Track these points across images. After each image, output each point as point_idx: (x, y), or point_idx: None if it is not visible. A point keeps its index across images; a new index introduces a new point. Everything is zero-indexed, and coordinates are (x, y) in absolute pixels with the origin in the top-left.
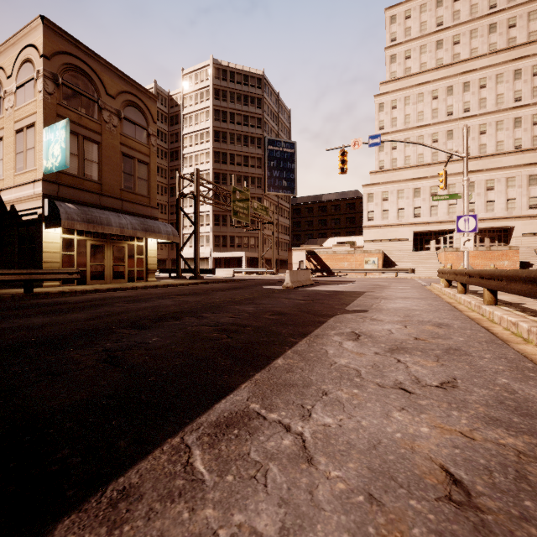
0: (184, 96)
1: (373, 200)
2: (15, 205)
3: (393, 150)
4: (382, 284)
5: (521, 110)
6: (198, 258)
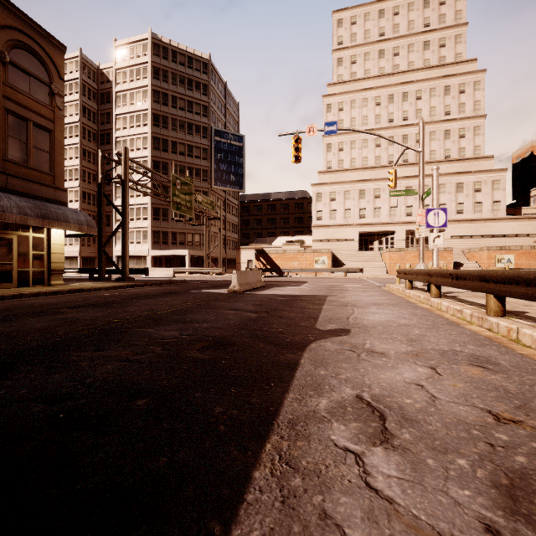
0: (116, 71)
1: (322, 199)
2: None
3: (340, 151)
4: (338, 285)
5: (450, 123)
6: (127, 256)
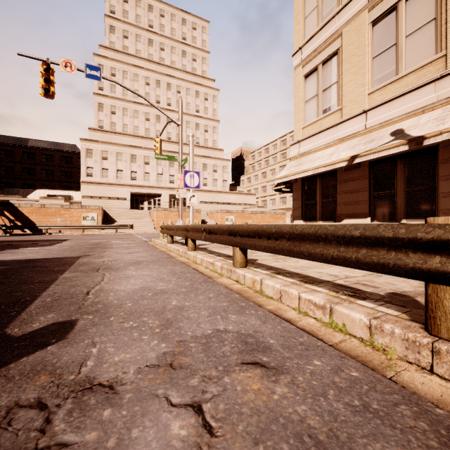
0: None
1: (93, 156)
2: None
3: (112, 114)
4: (103, 243)
5: (199, 119)
6: None
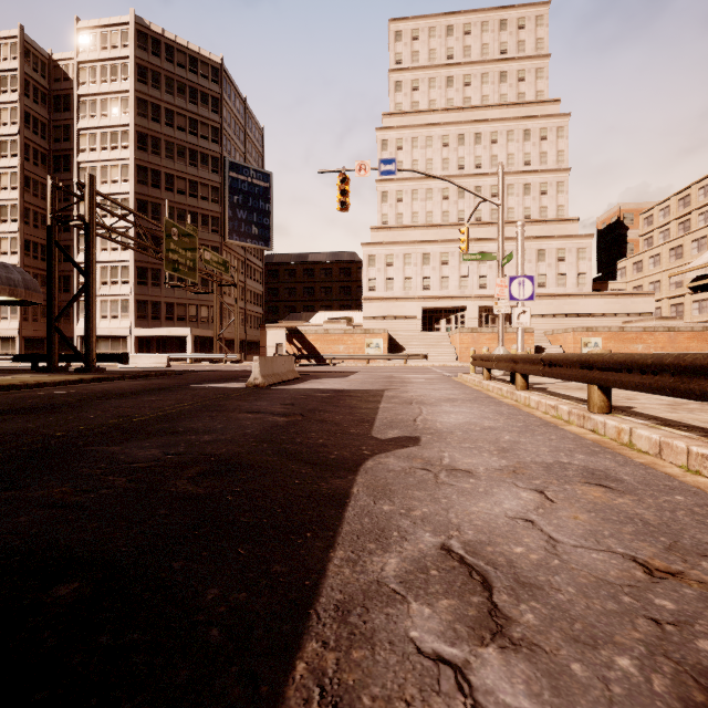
0: (79, 65)
1: (375, 264)
2: None
3: (398, 203)
4: (397, 376)
5: (530, 176)
6: (93, 336)
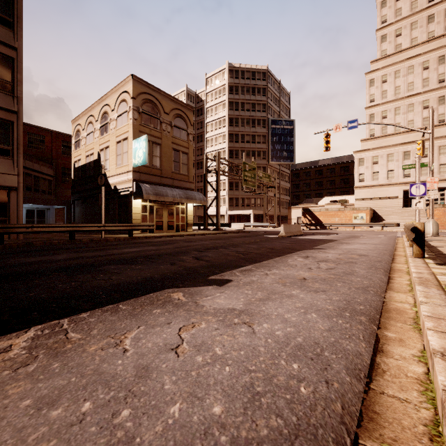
0: (207, 94)
1: (364, 164)
2: (116, 186)
3: (383, 119)
4: (359, 235)
5: None
6: (219, 216)
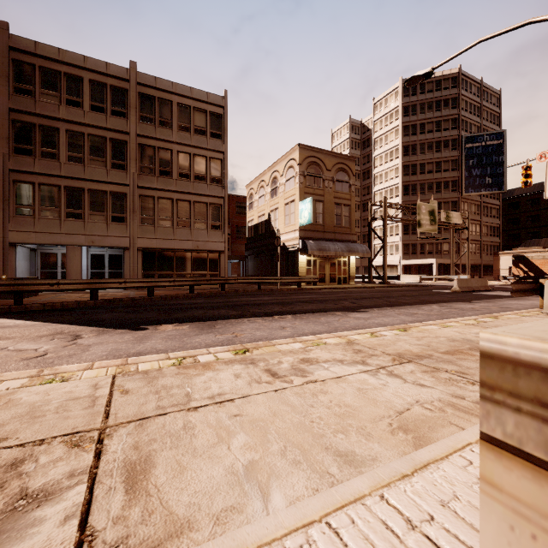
0: (374, 122)
1: None
2: (285, 243)
3: None
4: None
5: None
6: (385, 268)
